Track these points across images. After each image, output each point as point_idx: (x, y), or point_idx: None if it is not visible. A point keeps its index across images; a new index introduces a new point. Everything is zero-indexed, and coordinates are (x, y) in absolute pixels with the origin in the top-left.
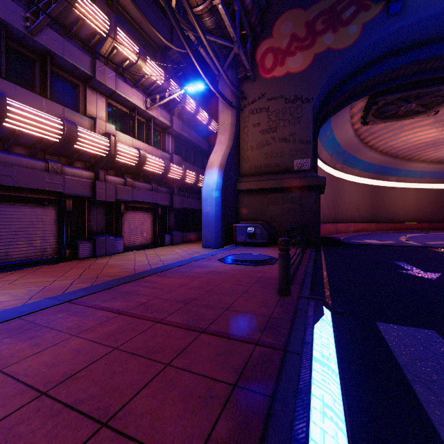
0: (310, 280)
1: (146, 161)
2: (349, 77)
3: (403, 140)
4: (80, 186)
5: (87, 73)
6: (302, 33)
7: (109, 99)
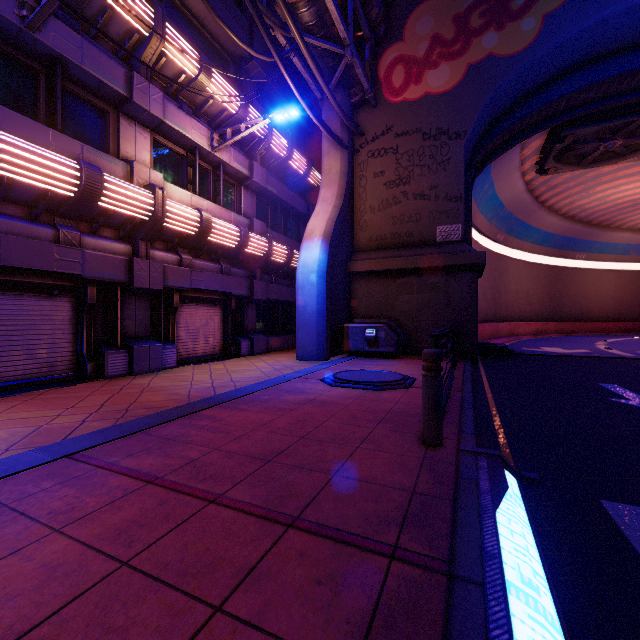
0: (472, 417)
1: (211, 229)
2: (520, 99)
3: (599, 197)
4: (108, 266)
5: (120, 93)
6: (449, 33)
7: (156, 134)
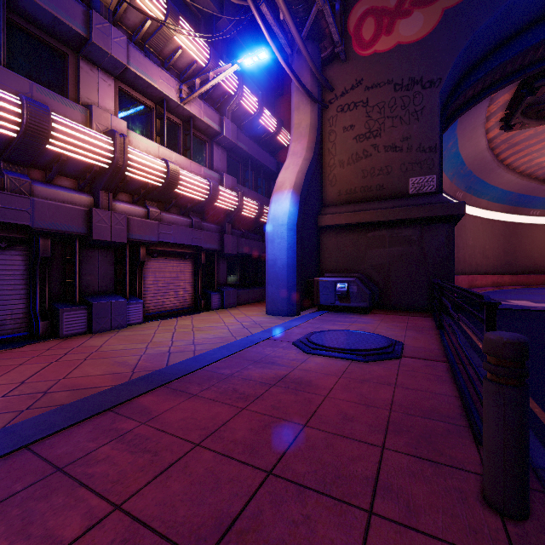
0: None
1: (178, 180)
2: (496, 47)
3: None
4: (63, 217)
5: (78, 32)
6: None
7: (122, 83)
